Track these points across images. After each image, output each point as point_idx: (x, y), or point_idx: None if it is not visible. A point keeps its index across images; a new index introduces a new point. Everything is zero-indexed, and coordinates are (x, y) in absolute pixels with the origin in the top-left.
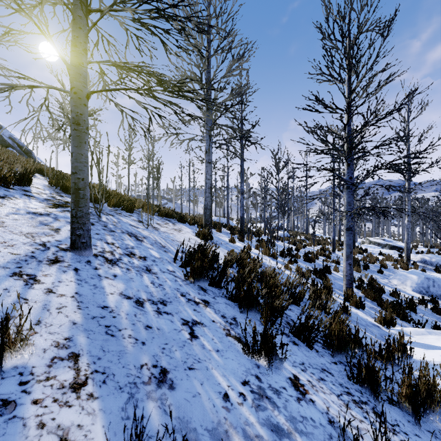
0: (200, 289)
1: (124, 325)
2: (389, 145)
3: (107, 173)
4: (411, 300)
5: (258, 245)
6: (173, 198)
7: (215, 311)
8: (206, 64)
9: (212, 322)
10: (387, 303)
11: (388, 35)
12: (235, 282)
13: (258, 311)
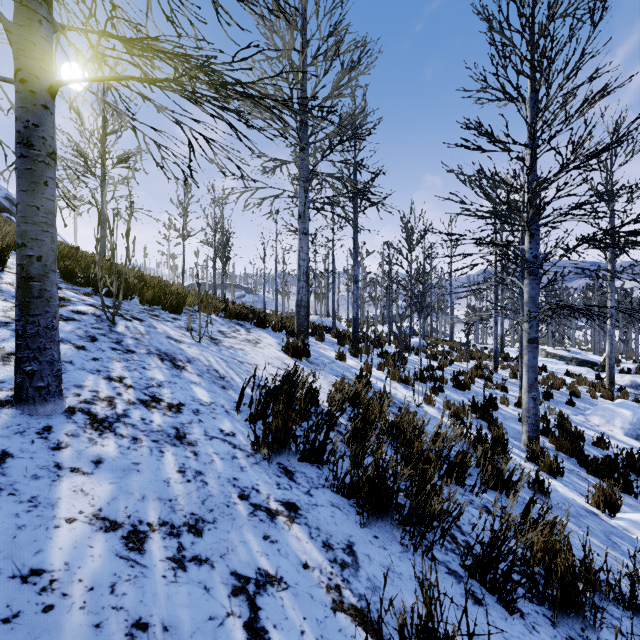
0: (282, 472)
1: (67, 637)
2: (599, 202)
3: (127, 250)
4: (630, 454)
5: (381, 364)
6: (253, 288)
7: (309, 533)
8: (299, 78)
9: (303, 568)
10: (596, 463)
11: (602, 18)
12: (350, 459)
13: (396, 524)
